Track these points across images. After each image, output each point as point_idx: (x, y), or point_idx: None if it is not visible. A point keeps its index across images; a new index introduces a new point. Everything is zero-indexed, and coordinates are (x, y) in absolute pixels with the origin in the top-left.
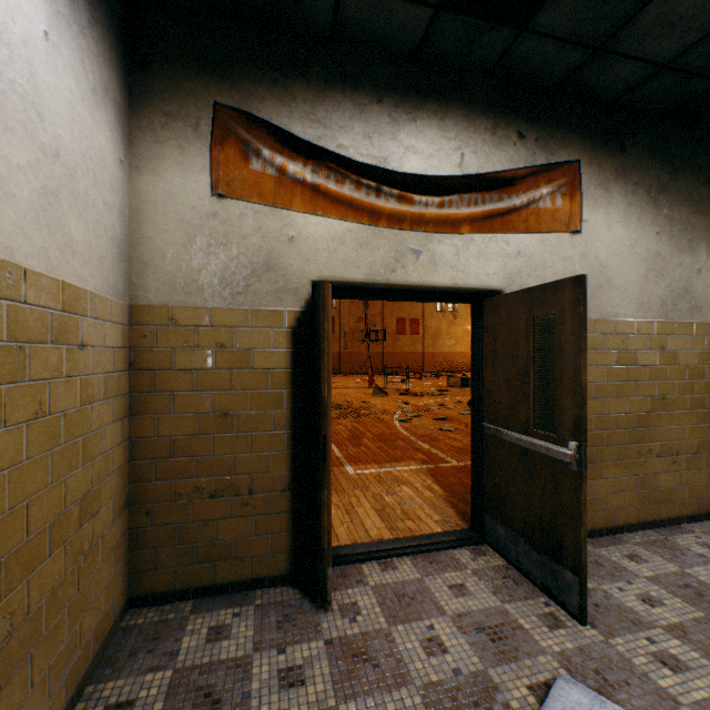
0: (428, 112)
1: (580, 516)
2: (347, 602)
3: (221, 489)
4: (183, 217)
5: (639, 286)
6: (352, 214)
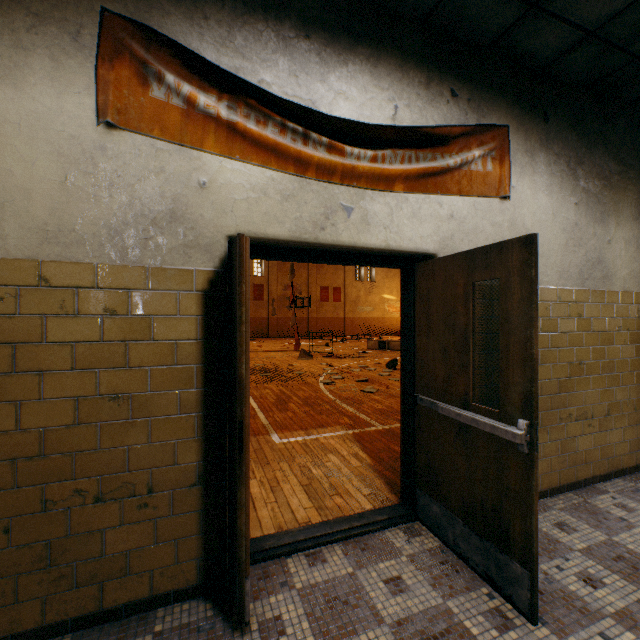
0: (360, 56)
1: (531, 503)
2: (269, 617)
3: (111, 490)
4: (58, 148)
5: (560, 255)
6: (275, 161)
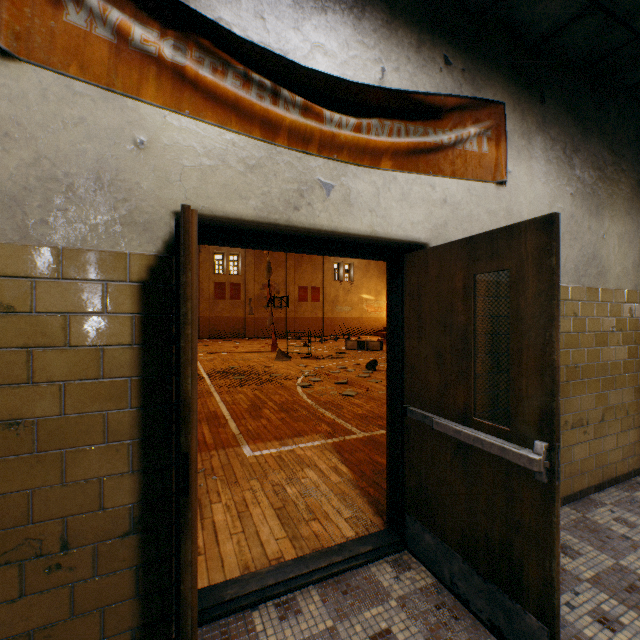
0: (342, 5)
1: (552, 544)
2: None
3: (5, 551)
4: None
5: None
6: (237, 122)
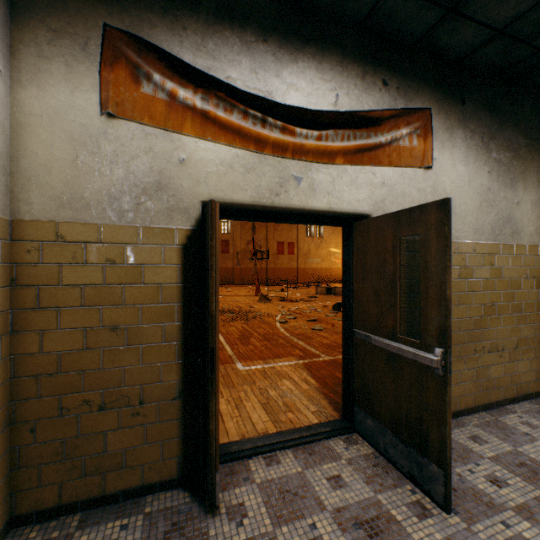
0: (308, 55)
1: (445, 415)
2: (235, 504)
3: (111, 401)
4: (71, 134)
5: (475, 214)
6: (239, 141)
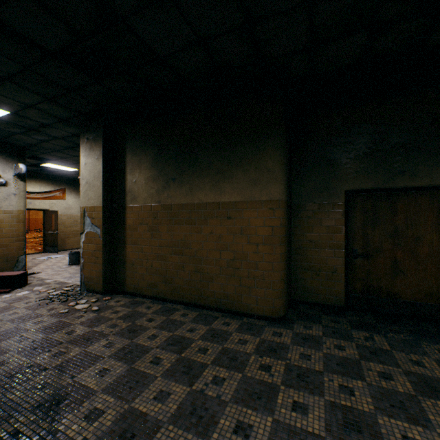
0: (34, 180)
1: (58, 240)
2: None
3: None
4: None
5: (79, 209)
6: None
